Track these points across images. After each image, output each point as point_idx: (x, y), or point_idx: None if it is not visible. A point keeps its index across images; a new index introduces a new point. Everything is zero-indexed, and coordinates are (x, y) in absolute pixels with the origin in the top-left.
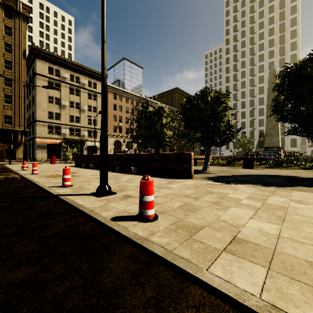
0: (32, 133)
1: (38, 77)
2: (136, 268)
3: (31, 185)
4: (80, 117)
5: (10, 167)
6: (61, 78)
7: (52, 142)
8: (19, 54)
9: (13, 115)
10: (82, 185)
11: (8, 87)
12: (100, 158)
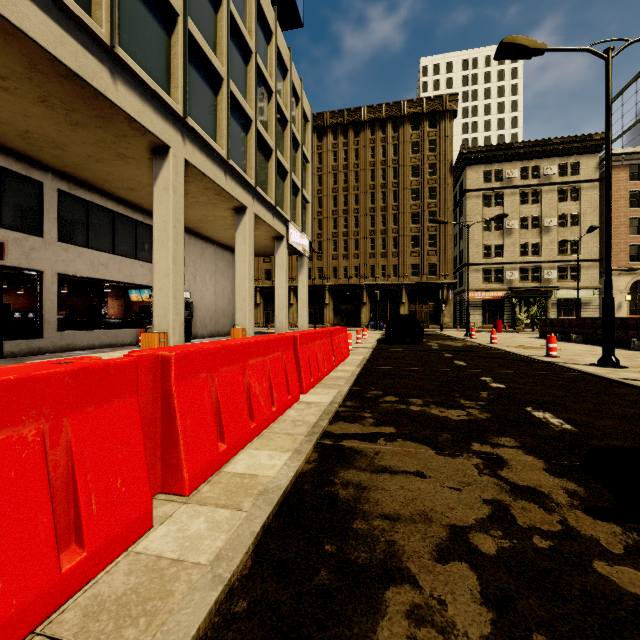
0: (459, 284)
1: (469, 195)
2: (639, 393)
3: (506, 353)
4: (541, 244)
5: (447, 334)
6: (505, 182)
7: (489, 296)
8: (445, 172)
9: (438, 262)
10: (573, 358)
11: (432, 224)
12: (603, 325)
